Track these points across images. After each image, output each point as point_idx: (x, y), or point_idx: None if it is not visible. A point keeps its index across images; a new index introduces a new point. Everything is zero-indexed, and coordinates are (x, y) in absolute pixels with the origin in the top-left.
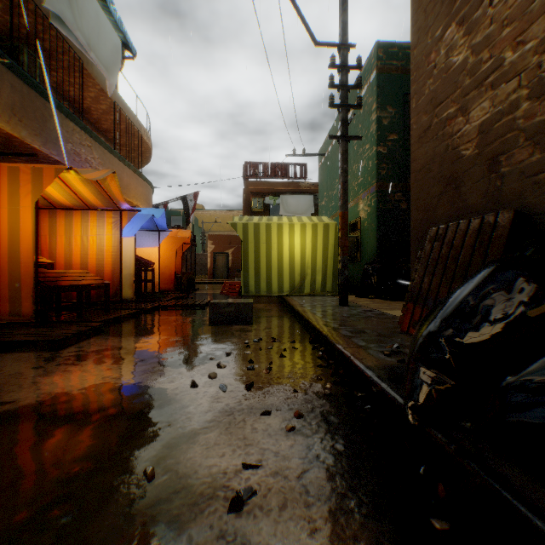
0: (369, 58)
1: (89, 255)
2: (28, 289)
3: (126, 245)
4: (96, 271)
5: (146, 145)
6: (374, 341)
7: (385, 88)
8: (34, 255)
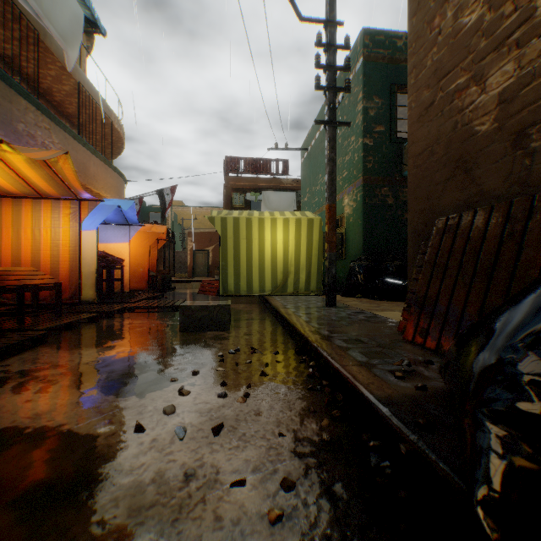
0: (354, 46)
1: (43, 251)
2: None
3: (87, 240)
4: (51, 268)
5: (117, 133)
6: (376, 355)
7: (371, 78)
8: None
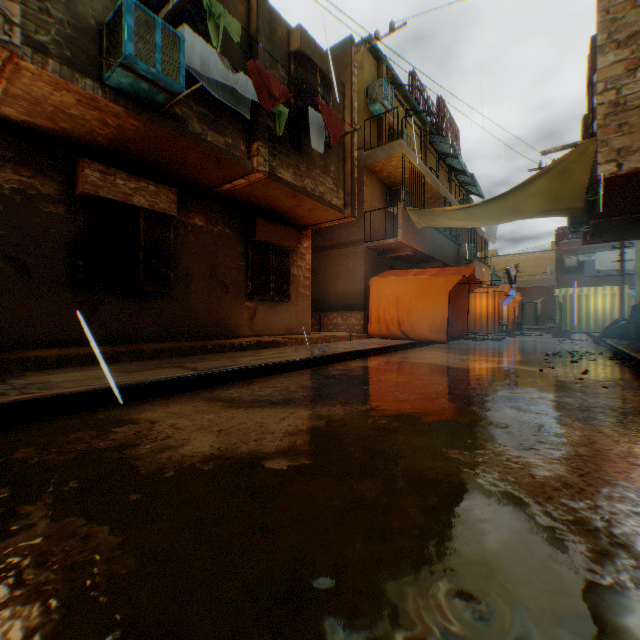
0: None
1: None
2: (495, 324)
3: (503, 309)
4: None
5: (486, 245)
6: None
7: None
8: (497, 315)
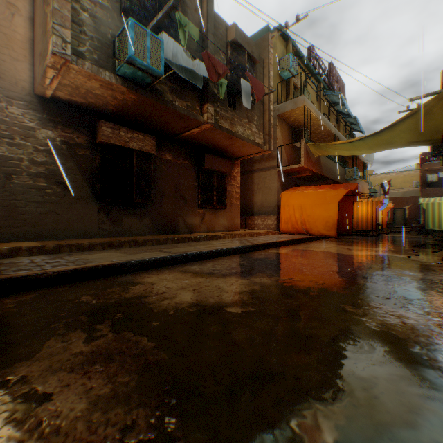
0: None
1: None
2: (372, 224)
3: (378, 213)
4: None
5: (365, 167)
6: None
7: None
8: (374, 218)
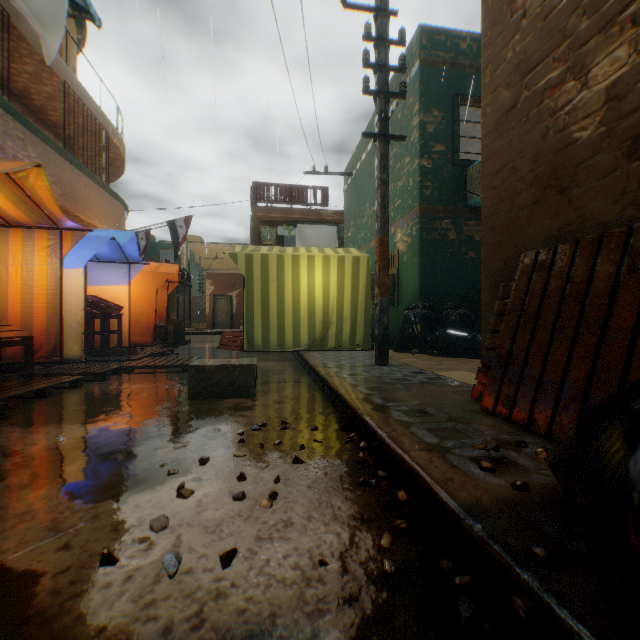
0: (409, 47)
1: (11, 295)
2: None
3: (71, 280)
4: (22, 317)
5: (116, 149)
6: (449, 434)
7: (430, 86)
8: None
